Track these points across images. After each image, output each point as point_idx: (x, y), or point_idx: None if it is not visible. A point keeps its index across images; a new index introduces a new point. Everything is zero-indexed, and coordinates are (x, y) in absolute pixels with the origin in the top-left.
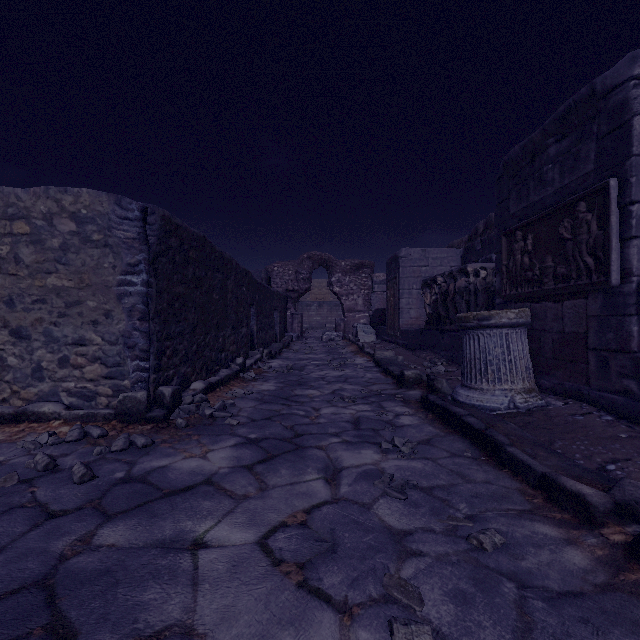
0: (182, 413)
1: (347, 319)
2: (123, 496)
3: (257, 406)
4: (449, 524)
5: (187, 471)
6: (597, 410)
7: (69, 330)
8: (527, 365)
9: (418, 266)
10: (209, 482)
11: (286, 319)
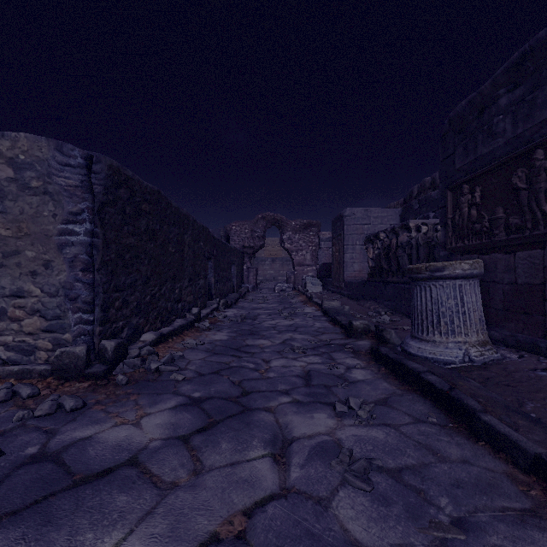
0: (126, 367)
1: (297, 272)
2: (22, 485)
3: (207, 358)
4: (434, 536)
5: (112, 445)
6: None
7: (6, 281)
8: (481, 317)
9: (361, 224)
10: (134, 462)
11: (243, 272)
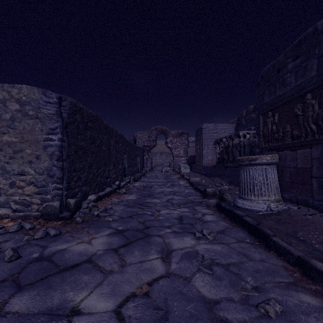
0: (81, 214)
1: (175, 161)
2: (33, 271)
3: (125, 209)
4: (243, 294)
5: (77, 253)
6: (318, 212)
7: (15, 166)
8: (277, 186)
9: (212, 133)
10: (89, 261)
11: (143, 161)
